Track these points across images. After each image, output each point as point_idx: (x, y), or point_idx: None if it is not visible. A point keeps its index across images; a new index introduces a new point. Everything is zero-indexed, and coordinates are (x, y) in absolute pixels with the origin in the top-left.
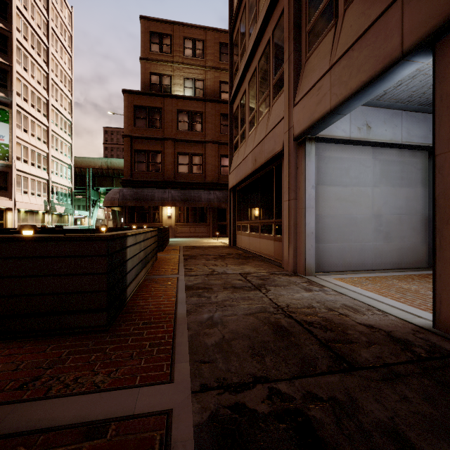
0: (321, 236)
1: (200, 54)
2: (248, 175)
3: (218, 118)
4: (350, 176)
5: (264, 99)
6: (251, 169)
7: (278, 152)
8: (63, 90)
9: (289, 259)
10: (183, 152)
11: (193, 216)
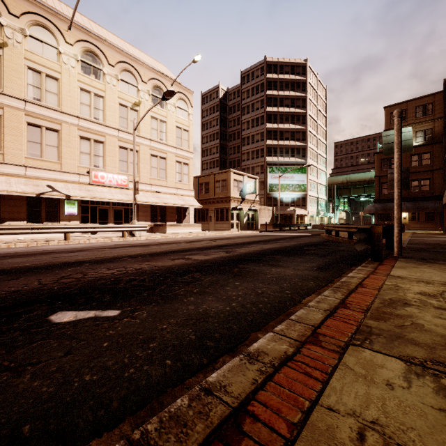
0: None
1: (429, 112)
2: None
3: None
4: None
5: None
6: None
7: None
8: (323, 141)
9: None
10: (414, 179)
11: (423, 217)
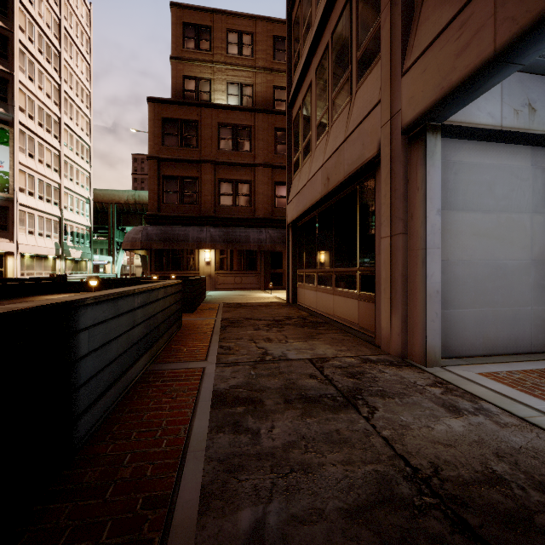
0: (448, 296)
1: (248, 51)
2: (316, 202)
3: (271, 134)
4: (495, 196)
5: (342, 86)
6: (321, 193)
7: (368, 160)
8: (80, 106)
9: (391, 334)
10: (225, 178)
11: (239, 262)
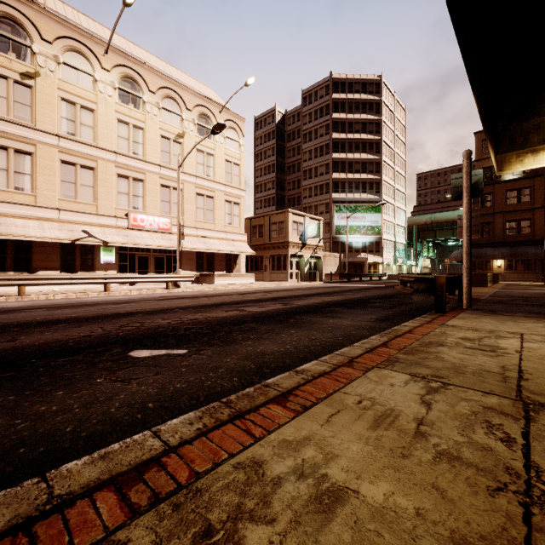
0: None
1: None
2: None
3: None
4: None
5: None
6: None
7: None
8: (401, 174)
9: None
10: (511, 219)
11: (521, 265)
